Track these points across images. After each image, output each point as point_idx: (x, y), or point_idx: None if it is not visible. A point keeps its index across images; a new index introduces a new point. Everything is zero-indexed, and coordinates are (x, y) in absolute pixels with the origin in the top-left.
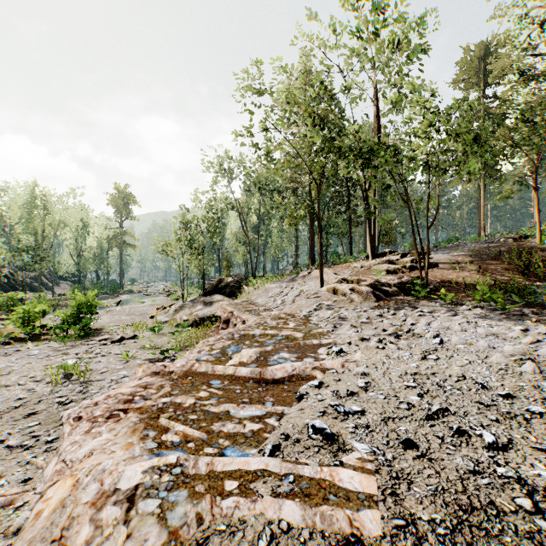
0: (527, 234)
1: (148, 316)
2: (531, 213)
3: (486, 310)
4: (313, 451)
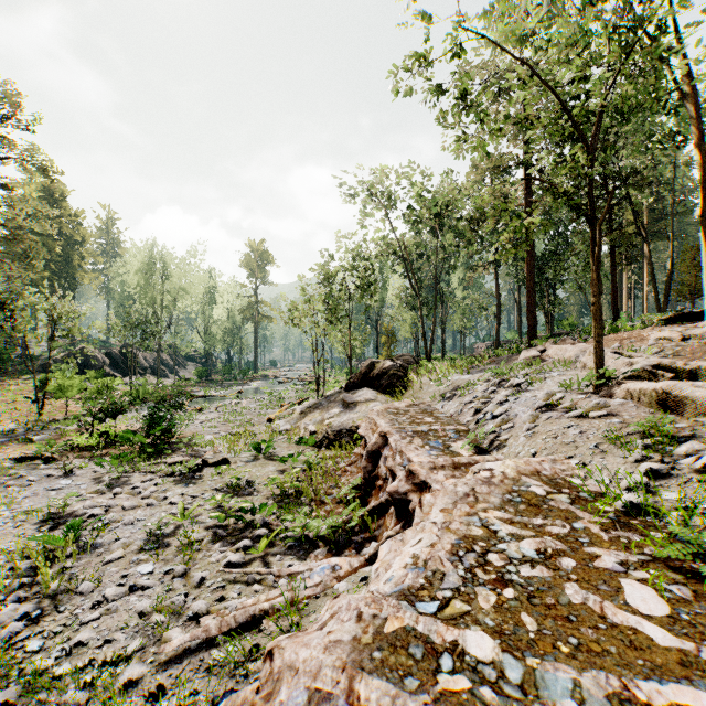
0: None
1: (266, 417)
2: None
3: None
4: None
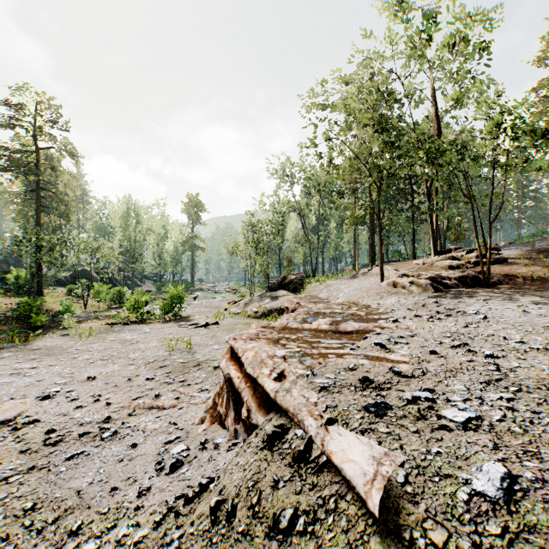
0: None
1: (221, 308)
2: None
3: (544, 298)
4: (374, 351)
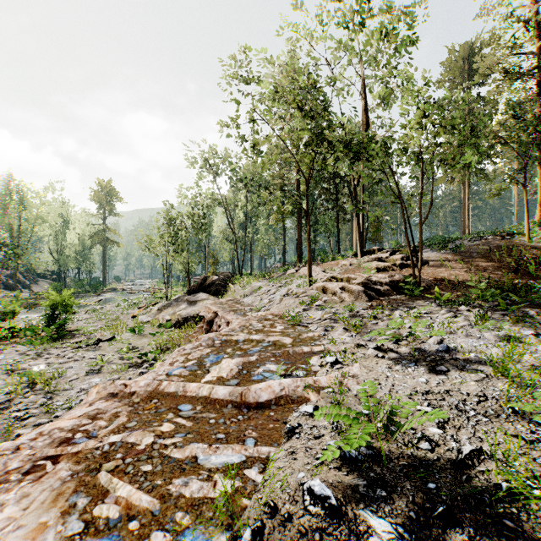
0: (515, 231)
1: (129, 315)
2: (512, 212)
3: (486, 310)
4: (312, 540)
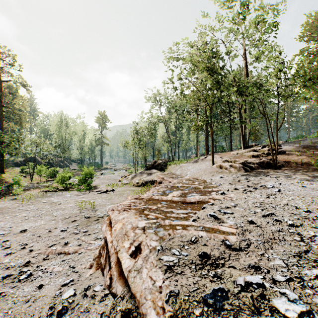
0: None
1: (117, 180)
2: None
3: (311, 176)
4: (210, 222)
